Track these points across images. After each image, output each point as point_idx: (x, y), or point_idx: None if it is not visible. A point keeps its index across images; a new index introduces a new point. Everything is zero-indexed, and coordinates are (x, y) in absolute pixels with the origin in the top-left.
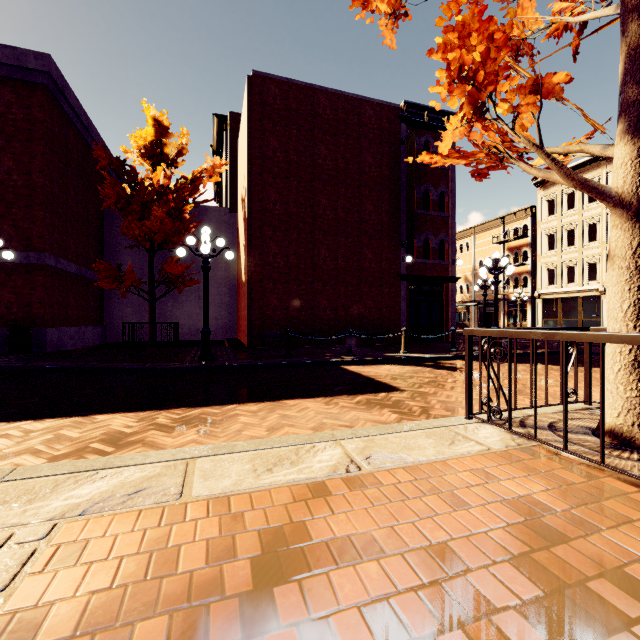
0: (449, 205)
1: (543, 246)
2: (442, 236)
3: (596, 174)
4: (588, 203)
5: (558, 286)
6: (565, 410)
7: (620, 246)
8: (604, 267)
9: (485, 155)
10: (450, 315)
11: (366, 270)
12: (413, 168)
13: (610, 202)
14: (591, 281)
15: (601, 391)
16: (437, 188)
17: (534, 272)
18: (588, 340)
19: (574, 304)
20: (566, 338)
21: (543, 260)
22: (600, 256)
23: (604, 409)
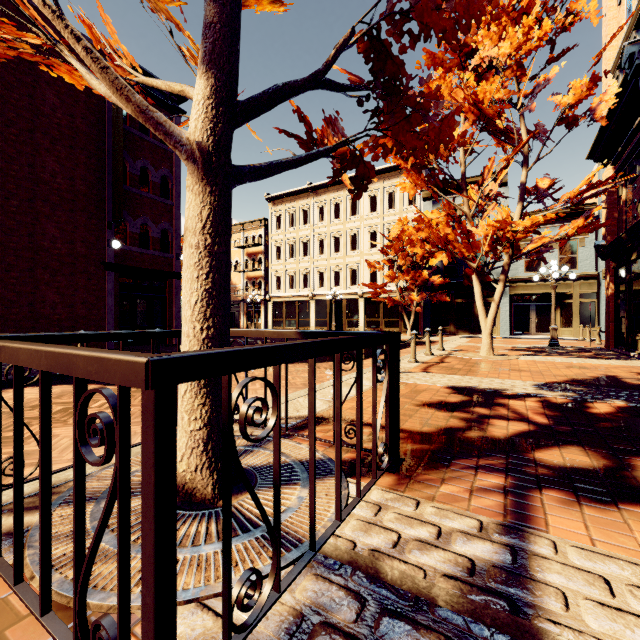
0: (173, 192)
1: (273, 255)
2: (165, 225)
3: (307, 202)
4: (303, 224)
5: (283, 291)
6: (15, 504)
7: (192, 216)
8: (312, 278)
9: (40, 42)
10: (174, 314)
11: (46, 250)
12: (121, 133)
13: (183, 152)
14: (304, 288)
15: (40, 467)
16: (158, 169)
17: (267, 277)
18: (25, 362)
19: (294, 307)
20: (8, 358)
21: (273, 267)
22: (310, 269)
23: (50, 501)
